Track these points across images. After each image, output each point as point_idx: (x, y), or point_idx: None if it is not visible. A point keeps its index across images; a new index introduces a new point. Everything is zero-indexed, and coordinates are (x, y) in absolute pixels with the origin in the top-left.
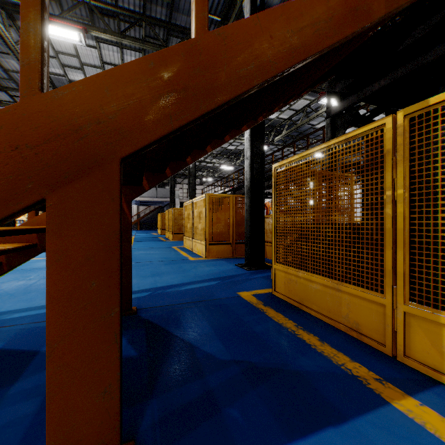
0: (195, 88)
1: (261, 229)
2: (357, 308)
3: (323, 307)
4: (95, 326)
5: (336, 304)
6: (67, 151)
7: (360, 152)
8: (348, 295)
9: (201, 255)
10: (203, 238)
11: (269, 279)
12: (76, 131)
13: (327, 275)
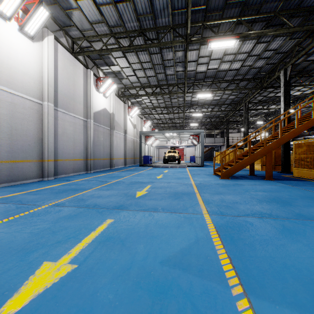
0: (280, 143)
1: (289, 159)
2: (313, 174)
3: (306, 175)
4: (270, 166)
5: (309, 174)
6: (268, 151)
7: (313, 143)
8: (311, 171)
9: (258, 170)
10: (259, 163)
11: (292, 174)
12: (268, 149)
13: (307, 168)
